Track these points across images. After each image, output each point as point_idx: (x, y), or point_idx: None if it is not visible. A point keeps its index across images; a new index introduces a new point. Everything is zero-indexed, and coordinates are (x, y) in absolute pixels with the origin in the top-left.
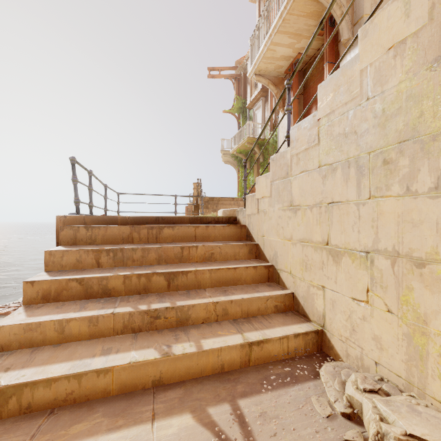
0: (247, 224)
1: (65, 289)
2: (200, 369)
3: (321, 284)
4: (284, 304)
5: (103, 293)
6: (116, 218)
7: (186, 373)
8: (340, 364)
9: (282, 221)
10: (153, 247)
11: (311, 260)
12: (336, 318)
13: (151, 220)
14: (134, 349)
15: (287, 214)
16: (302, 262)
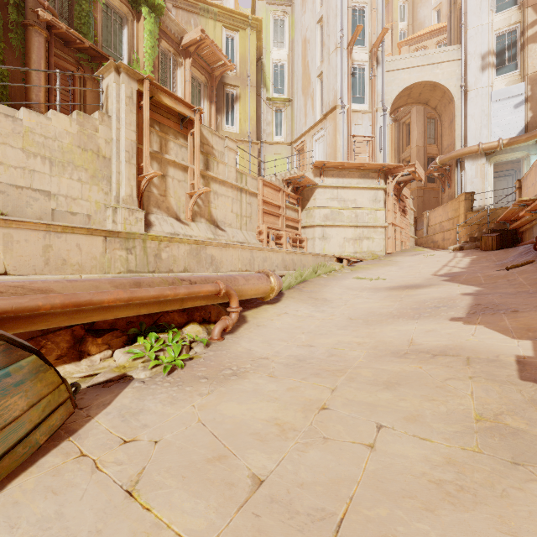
0: None
1: None
2: None
3: None
4: None
5: None
6: None
7: None
8: None
9: None
10: None
11: None
12: None
13: None
14: None
15: None
16: None
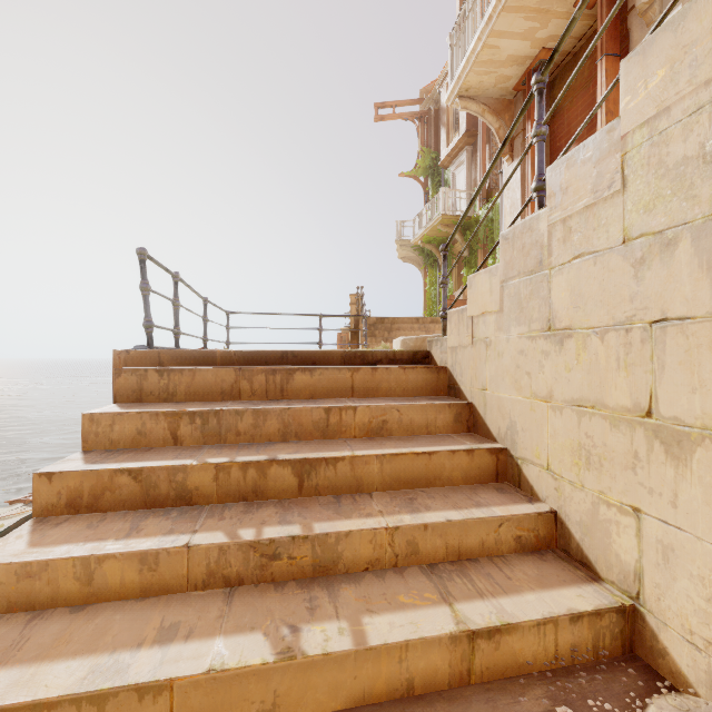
0: (449, 366)
1: (109, 489)
2: (360, 689)
3: (630, 504)
4: (537, 534)
5: (177, 498)
6: (214, 354)
7: (330, 696)
8: (694, 704)
9: (527, 361)
10: (273, 408)
11: (601, 446)
12: (676, 588)
13: (274, 358)
14: (223, 632)
15: (540, 347)
16: (579, 448)
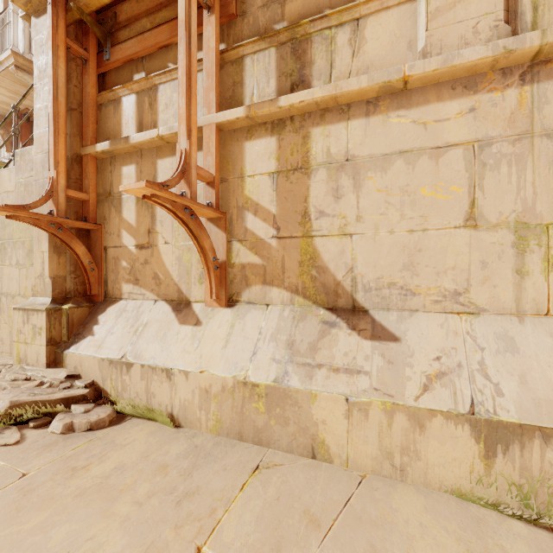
0: None
1: None
2: None
3: None
4: None
5: None
6: None
7: None
8: None
9: None
10: None
11: None
12: None
13: None
14: None
15: None
16: None
